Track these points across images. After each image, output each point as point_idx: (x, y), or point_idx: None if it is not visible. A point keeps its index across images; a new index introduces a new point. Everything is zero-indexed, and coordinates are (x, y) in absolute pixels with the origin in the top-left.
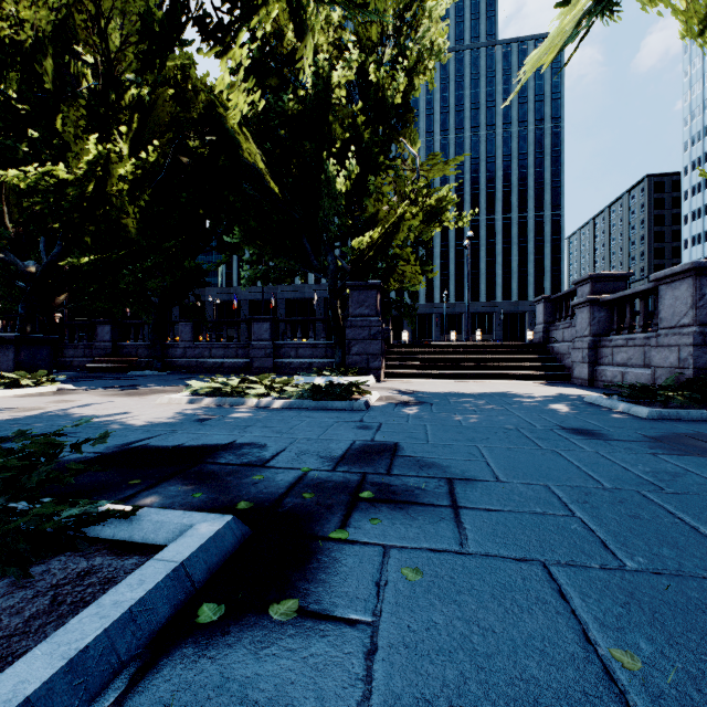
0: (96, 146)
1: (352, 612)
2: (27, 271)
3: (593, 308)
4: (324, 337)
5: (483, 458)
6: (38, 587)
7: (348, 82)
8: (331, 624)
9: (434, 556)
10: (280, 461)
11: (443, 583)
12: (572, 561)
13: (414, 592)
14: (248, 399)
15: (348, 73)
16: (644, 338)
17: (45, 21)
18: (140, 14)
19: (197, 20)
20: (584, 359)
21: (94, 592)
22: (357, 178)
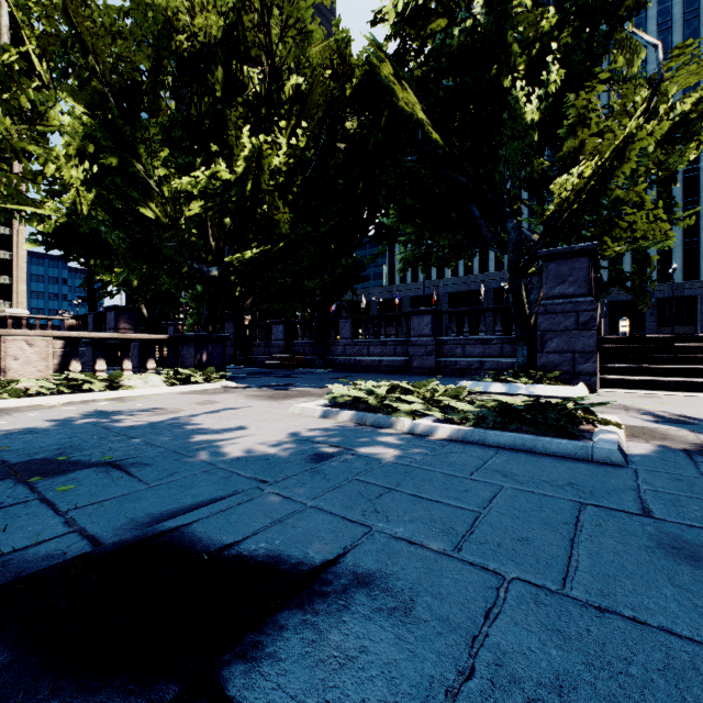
0: (253, 138)
1: None
2: (210, 276)
3: None
4: (498, 330)
5: None
6: None
7: None
8: None
9: None
10: None
11: None
12: None
13: None
14: (396, 418)
15: None
16: None
17: (215, 31)
18: None
19: None
20: None
21: None
22: (551, 107)
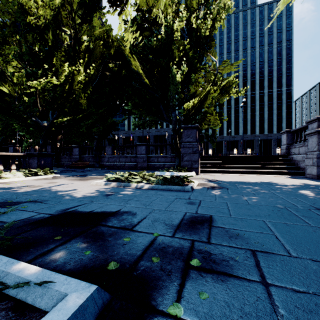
0: (69, 68)
1: None
2: (43, 125)
3: None
4: (170, 152)
5: (271, 232)
6: None
7: (182, 29)
8: None
9: None
10: (141, 226)
11: None
12: None
13: None
14: (132, 183)
15: (182, 23)
16: None
17: (49, 16)
18: None
19: None
20: (314, 164)
21: None
22: (186, 75)
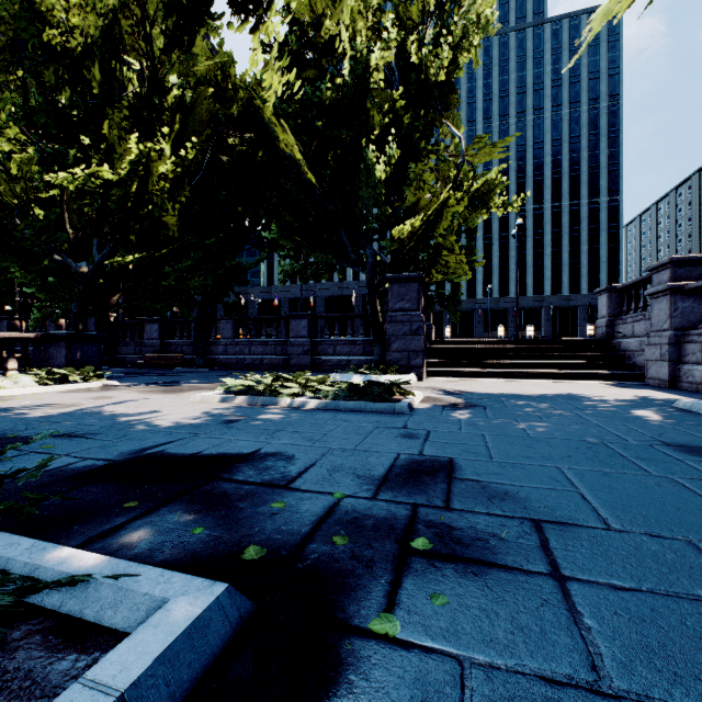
0: (138, 146)
1: None
2: (79, 271)
3: (675, 297)
4: (362, 333)
5: (573, 488)
6: None
7: (387, 66)
8: None
9: (553, 696)
10: (307, 480)
11: None
12: None
13: None
14: (280, 398)
15: (387, 54)
16: None
17: (93, 28)
18: None
19: None
20: (664, 357)
21: None
22: (397, 165)
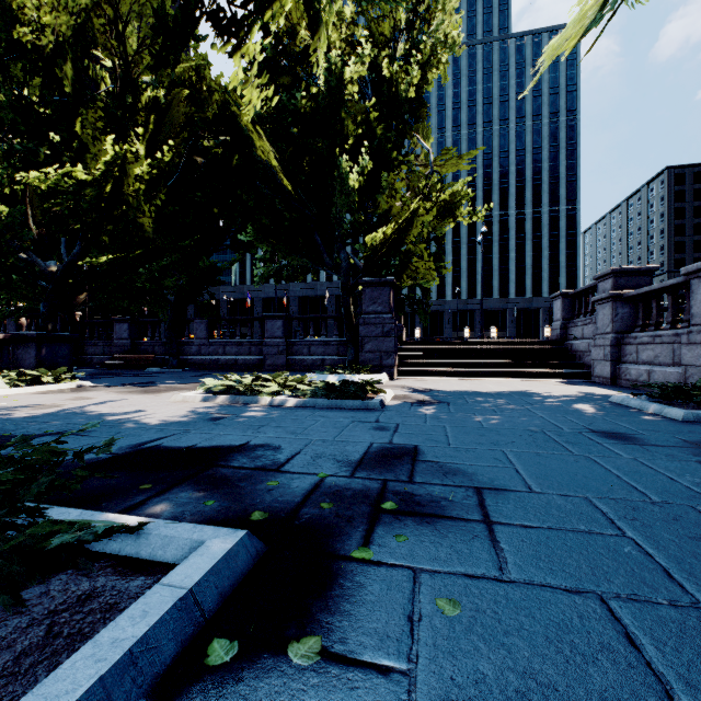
0: (114, 147)
1: (384, 656)
2: (48, 270)
3: (616, 304)
4: (336, 334)
5: (511, 465)
6: (34, 613)
7: (360, 78)
8: (361, 672)
9: (472, 583)
10: (295, 465)
11: (486, 620)
12: (634, 595)
13: (454, 631)
14: (261, 397)
15: (361, 68)
16: (673, 335)
17: (65, 26)
18: (154, 10)
19: (210, 15)
20: (607, 357)
21: (94, 622)
22: (370, 174)
